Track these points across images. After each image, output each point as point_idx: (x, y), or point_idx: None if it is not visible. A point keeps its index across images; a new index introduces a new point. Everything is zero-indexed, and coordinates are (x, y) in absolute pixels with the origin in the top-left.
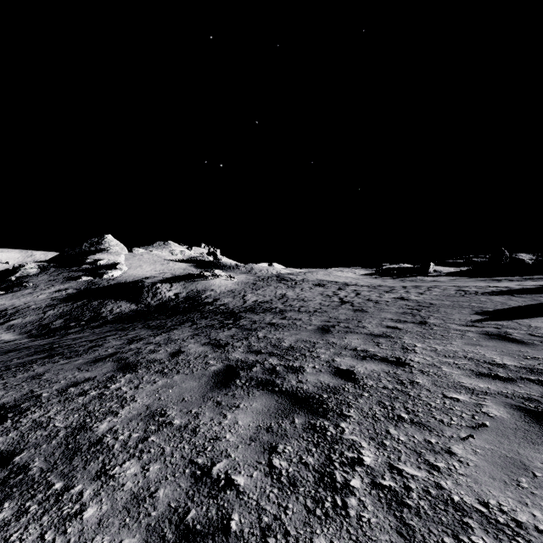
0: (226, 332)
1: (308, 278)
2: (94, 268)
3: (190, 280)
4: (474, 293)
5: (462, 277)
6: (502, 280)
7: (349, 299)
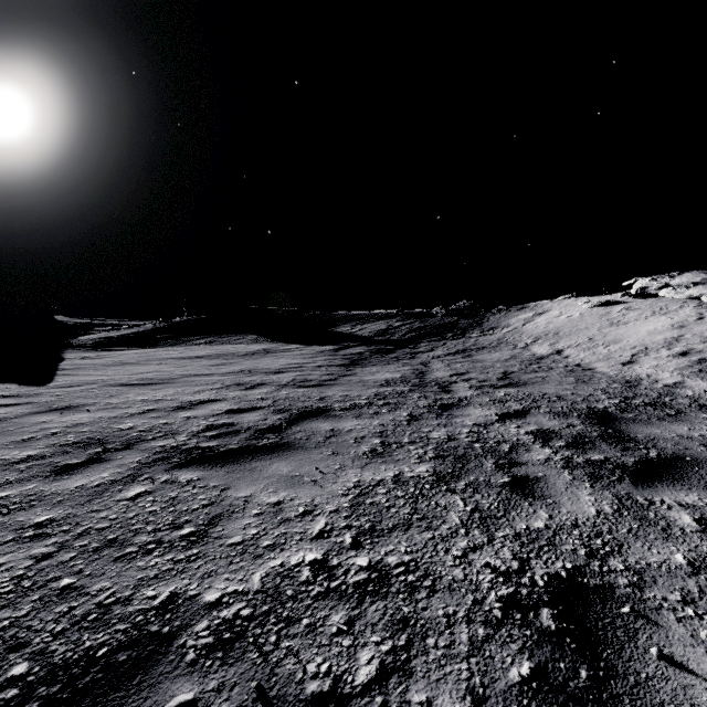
0: None
1: None
2: None
3: None
4: None
5: None
6: None
7: None
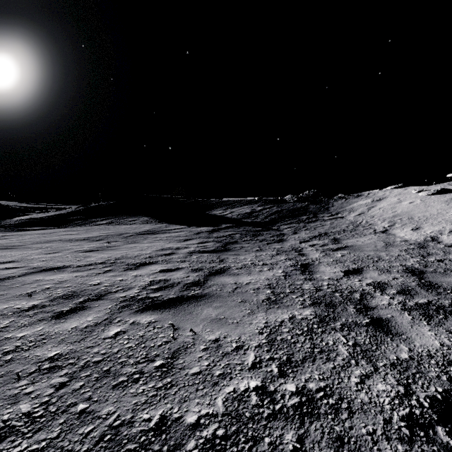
0: None
1: None
2: None
3: None
4: None
5: None
6: None
7: None
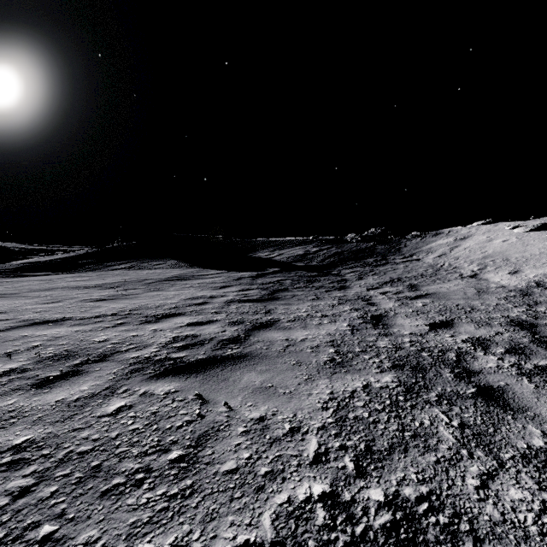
0: None
1: None
2: None
3: None
4: None
5: None
6: None
7: None
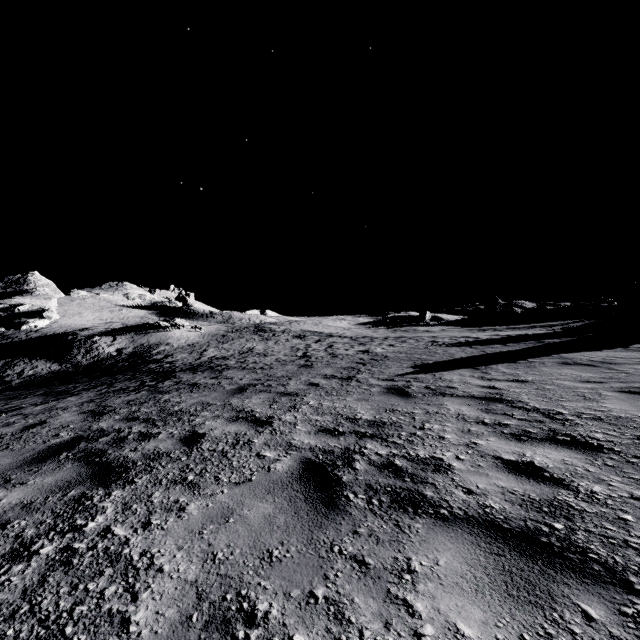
0: (130, 396)
1: (291, 329)
2: (9, 316)
3: (142, 332)
4: (439, 345)
5: (457, 326)
6: (488, 330)
7: (314, 352)
